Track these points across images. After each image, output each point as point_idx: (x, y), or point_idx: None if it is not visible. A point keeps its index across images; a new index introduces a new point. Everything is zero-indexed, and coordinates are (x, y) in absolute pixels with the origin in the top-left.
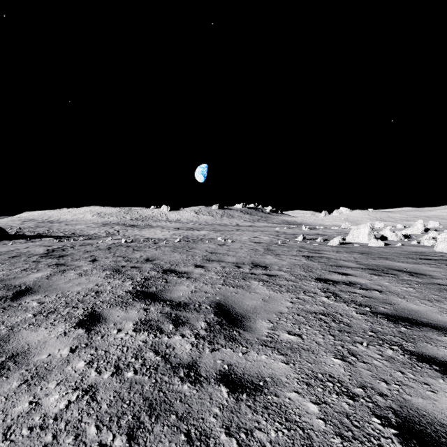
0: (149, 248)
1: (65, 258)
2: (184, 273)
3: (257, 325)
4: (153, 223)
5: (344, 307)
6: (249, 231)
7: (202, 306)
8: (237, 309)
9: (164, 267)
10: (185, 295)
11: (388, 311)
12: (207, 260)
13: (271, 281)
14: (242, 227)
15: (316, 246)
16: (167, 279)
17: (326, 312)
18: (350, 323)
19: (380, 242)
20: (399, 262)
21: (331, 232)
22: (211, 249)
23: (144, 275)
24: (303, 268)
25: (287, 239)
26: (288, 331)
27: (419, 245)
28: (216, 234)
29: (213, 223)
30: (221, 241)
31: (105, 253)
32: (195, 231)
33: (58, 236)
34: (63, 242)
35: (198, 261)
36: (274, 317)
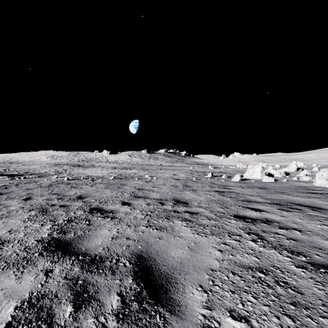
0: (85, 186)
1: (0, 197)
2: (109, 212)
3: (187, 297)
4: (95, 164)
5: (278, 256)
6: (170, 170)
7: (120, 262)
8: (160, 266)
9: (92, 206)
10: (104, 244)
11: (326, 260)
12: (134, 197)
13: (193, 221)
14: (164, 166)
15: (223, 182)
16: (91, 220)
17: (262, 266)
18: (298, 287)
19: (271, 178)
20: (294, 197)
21: (230, 171)
22: (139, 186)
23: (68, 216)
24: (219, 204)
25: (199, 176)
26: (230, 310)
27: (299, 181)
28: (144, 172)
29: (142, 164)
30: (148, 178)
31: (43, 191)
32: (128, 170)
33: (12, 174)
34: (13, 180)
35: (125, 198)
36: (206, 279)
